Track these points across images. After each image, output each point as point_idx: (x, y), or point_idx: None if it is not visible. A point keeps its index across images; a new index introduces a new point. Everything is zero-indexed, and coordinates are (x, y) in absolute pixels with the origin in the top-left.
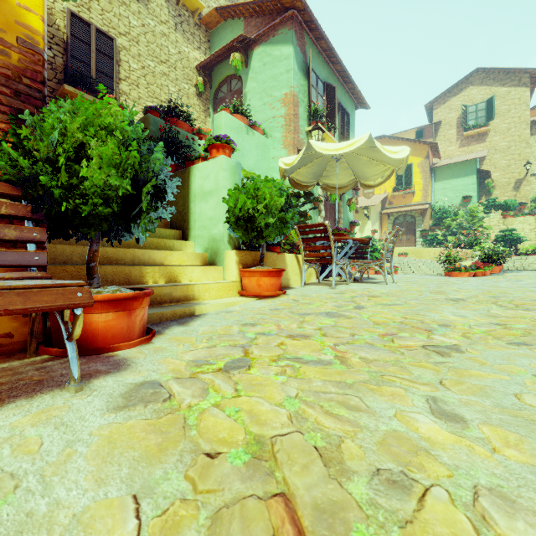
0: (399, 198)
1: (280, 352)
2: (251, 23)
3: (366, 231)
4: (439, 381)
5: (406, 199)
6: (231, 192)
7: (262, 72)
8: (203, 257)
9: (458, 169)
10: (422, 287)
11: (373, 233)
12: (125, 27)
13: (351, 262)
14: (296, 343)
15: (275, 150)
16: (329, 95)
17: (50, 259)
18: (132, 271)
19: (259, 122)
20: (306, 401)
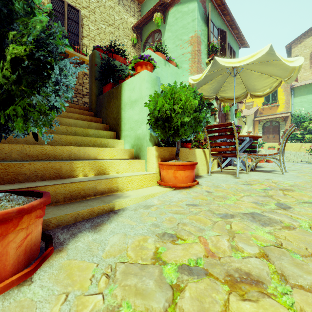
0: (267, 110)
1: None
2: None
3: (244, 132)
4: None
5: (272, 110)
6: (151, 97)
7: (175, 24)
8: (130, 152)
9: None
10: None
11: (248, 133)
12: (86, 3)
13: (248, 155)
14: None
15: (184, 76)
16: (222, 37)
17: None
18: (63, 166)
19: (173, 58)
20: None
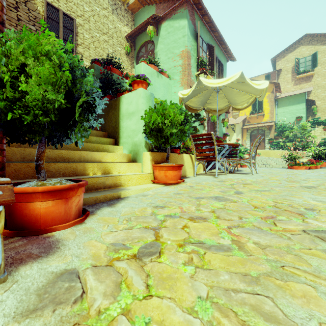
0: (254, 119)
1: (185, 235)
2: (160, 7)
3: (233, 140)
4: None
5: (259, 119)
6: (147, 112)
7: (167, 38)
8: (128, 156)
9: (293, 99)
10: (279, 177)
11: (237, 141)
12: (81, 11)
13: (227, 160)
14: (197, 226)
15: (175, 87)
16: (210, 51)
17: (21, 158)
18: (78, 166)
19: (165, 70)
20: (218, 305)
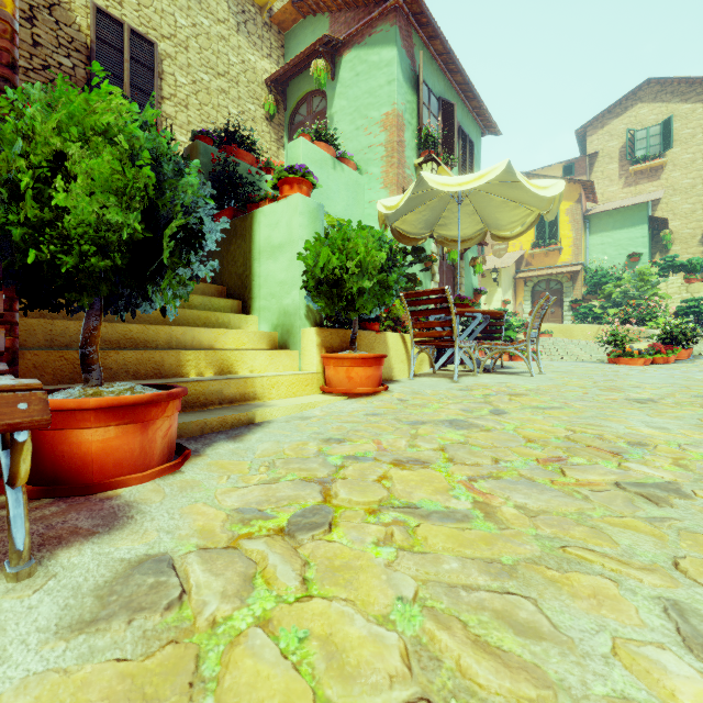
0: (541, 258)
1: (383, 493)
2: (340, 19)
3: (495, 302)
4: (671, 562)
5: (550, 259)
6: (309, 244)
7: (354, 85)
8: (270, 338)
9: (622, 217)
10: (585, 381)
11: (504, 304)
12: (169, 27)
13: (479, 344)
14: (408, 476)
15: (371, 191)
16: (446, 115)
17: (45, 340)
18: (166, 358)
19: (350, 153)
20: (434, 611)
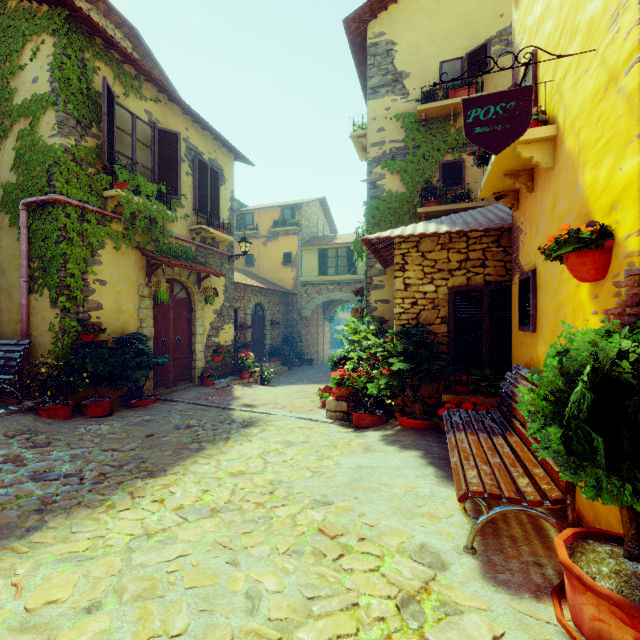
0: None
1: None
2: None
3: None
4: None
5: None
6: None
7: None
8: None
9: None
10: None
11: None
12: None
13: None
14: None
15: None
16: None
17: None
18: None
19: None
20: (337, 580)
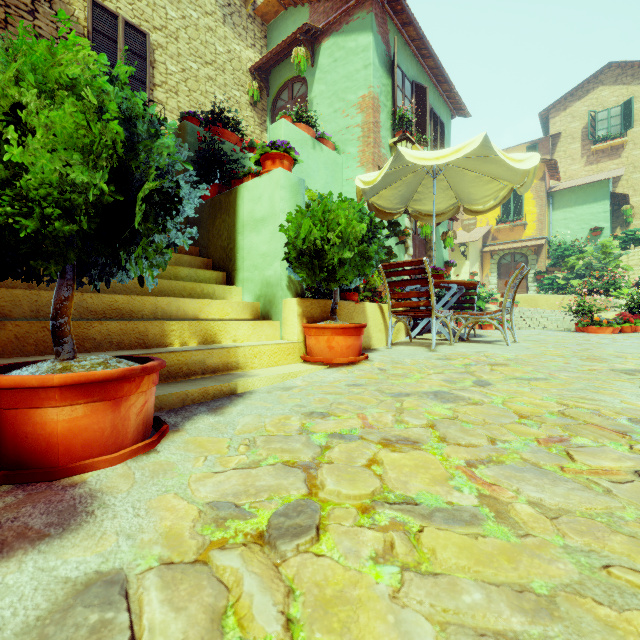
0: (506, 232)
1: (375, 483)
2: (319, 9)
3: (463, 274)
4: None
5: (515, 233)
6: (291, 216)
7: (332, 70)
8: (253, 308)
9: (584, 193)
10: (563, 350)
11: (472, 276)
12: (161, 19)
13: (455, 314)
14: (400, 460)
15: (349, 169)
16: (419, 98)
17: (31, 311)
18: (150, 329)
19: (328, 134)
20: None
